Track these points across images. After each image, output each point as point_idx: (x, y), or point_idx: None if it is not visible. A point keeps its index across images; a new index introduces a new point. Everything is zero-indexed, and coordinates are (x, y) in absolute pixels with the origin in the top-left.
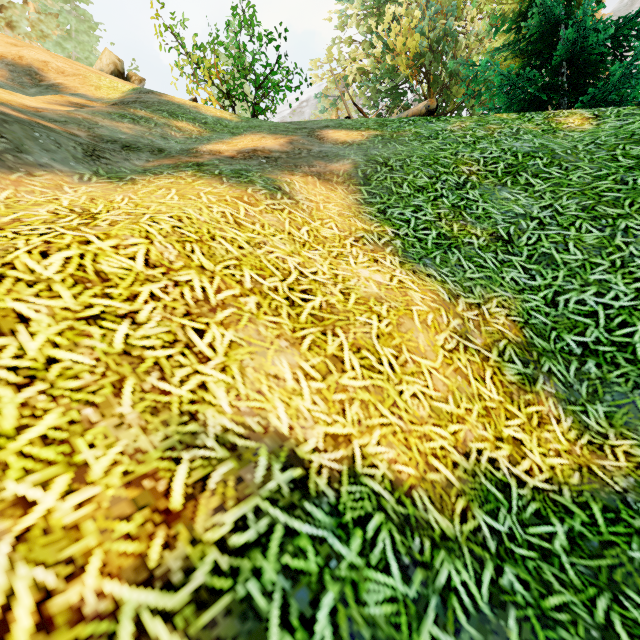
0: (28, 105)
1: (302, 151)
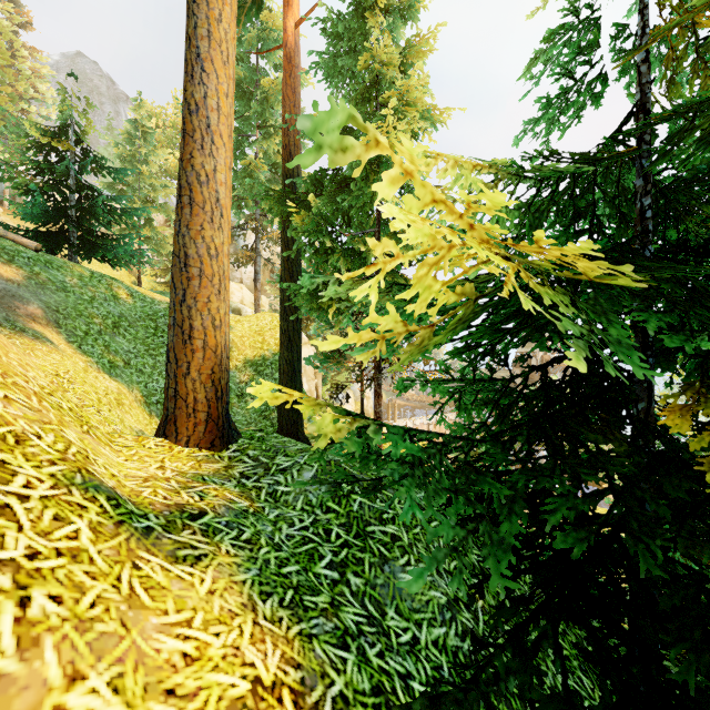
0: None
1: None
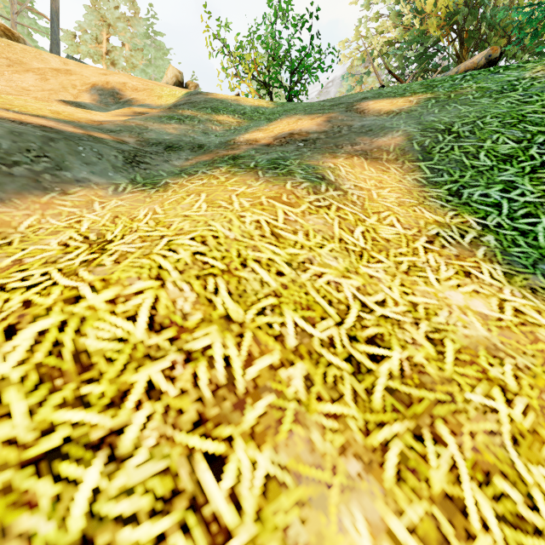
0: (96, 120)
1: (342, 128)
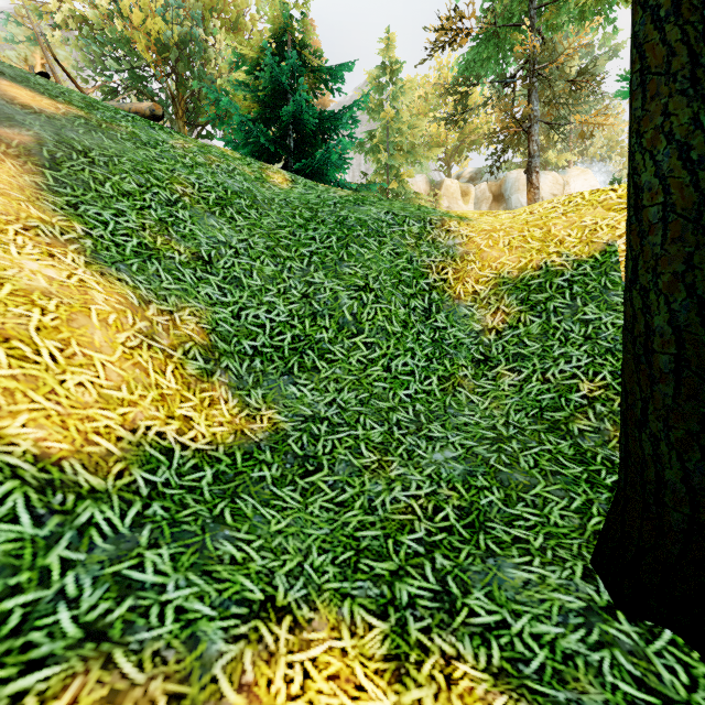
0: None
1: None
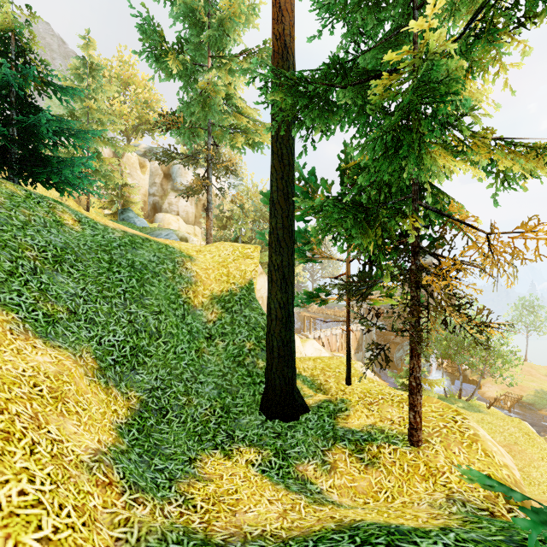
0: None
1: None
